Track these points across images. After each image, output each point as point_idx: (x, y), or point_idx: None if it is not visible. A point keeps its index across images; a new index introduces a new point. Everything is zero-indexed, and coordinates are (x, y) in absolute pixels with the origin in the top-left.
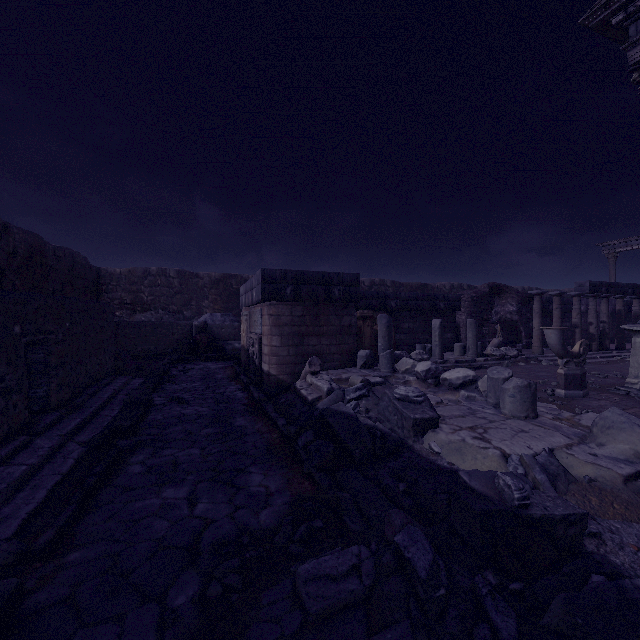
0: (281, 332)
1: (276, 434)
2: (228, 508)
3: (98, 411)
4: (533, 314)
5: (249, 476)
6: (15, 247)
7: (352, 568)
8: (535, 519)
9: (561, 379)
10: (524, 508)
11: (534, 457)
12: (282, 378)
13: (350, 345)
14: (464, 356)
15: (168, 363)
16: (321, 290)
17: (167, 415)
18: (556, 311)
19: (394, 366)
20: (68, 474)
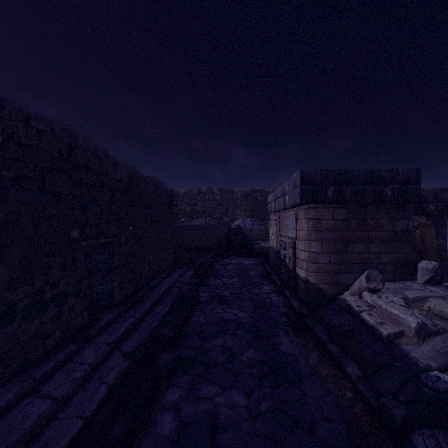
0: (321, 237)
1: (349, 391)
2: None
3: (153, 306)
4: None
5: None
6: (121, 176)
7: None
8: None
9: None
10: None
11: None
12: (322, 287)
13: (406, 254)
14: None
15: (212, 257)
16: (369, 190)
17: (209, 318)
18: None
19: None
20: (91, 418)
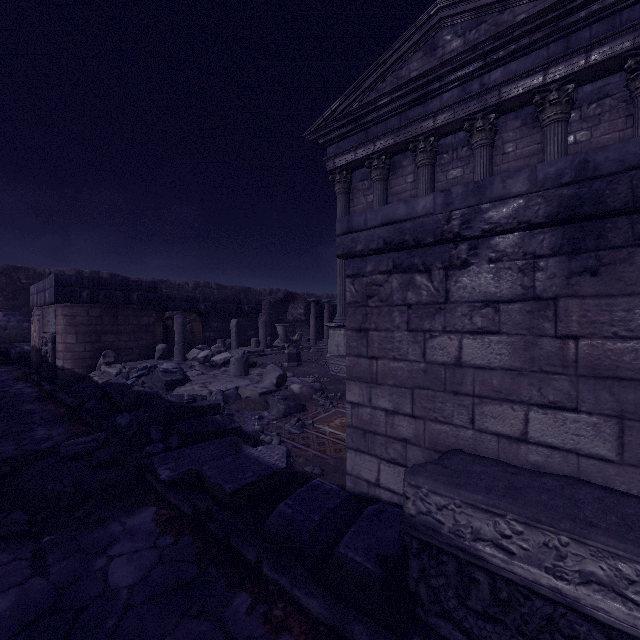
0: (77, 331)
1: (64, 409)
2: (15, 447)
3: None
4: (310, 316)
5: (35, 432)
6: None
7: (95, 440)
8: (194, 408)
9: (286, 356)
10: (190, 404)
11: (222, 390)
12: (78, 371)
13: (149, 341)
14: (258, 348)
15: None
16: (120, 294)
17: None
18: (326, 314)
19: (186, 356)
20: None
